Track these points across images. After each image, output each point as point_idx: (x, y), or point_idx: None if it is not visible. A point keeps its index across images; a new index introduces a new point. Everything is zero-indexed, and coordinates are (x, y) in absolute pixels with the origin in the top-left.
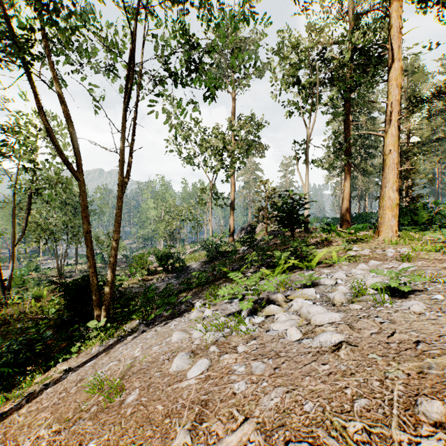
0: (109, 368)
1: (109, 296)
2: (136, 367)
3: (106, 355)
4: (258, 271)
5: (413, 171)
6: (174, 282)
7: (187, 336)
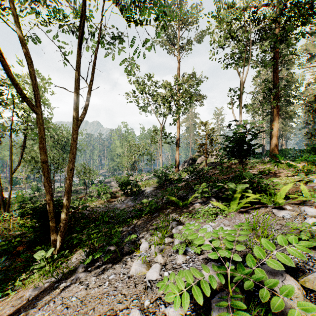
0: None
1: (64, 222)
2: None
3: None
4: (207, 202)
5: None
6: (131, 204)
7: None
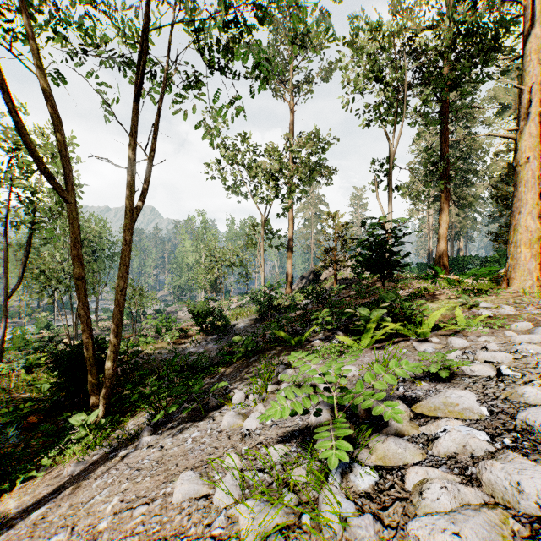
0: None
1: (111, 373)
2: None
3: (70, 497)
4: (331, 338)
5: None
6: (214, 347)
7: (205, 492)
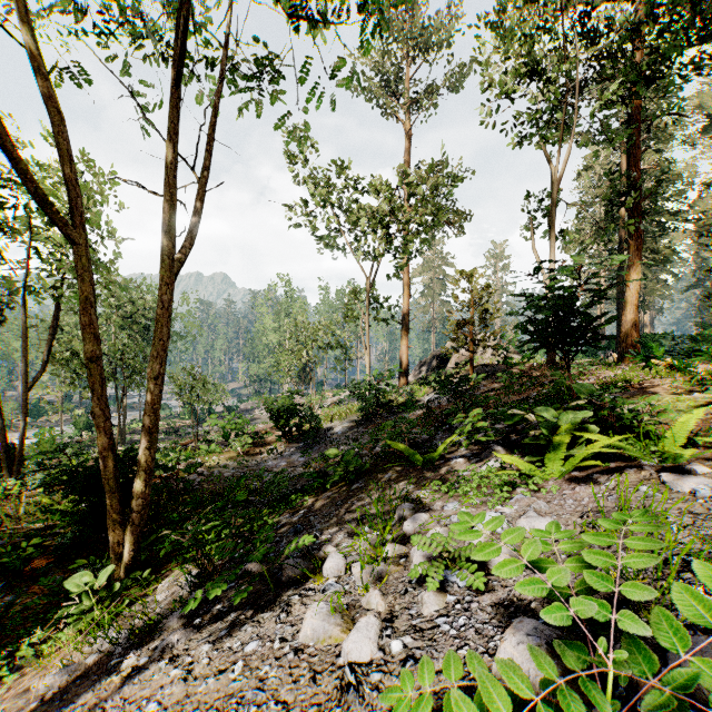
0: None
1: (142, 503)
2: None
3: None
4: (485, 456)
5: None
6: (300, 460)
7: None
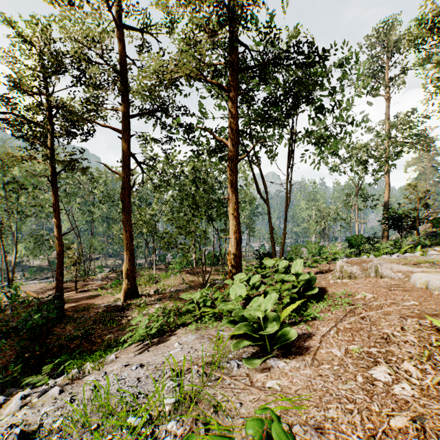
0: None
1: None
2: None
3: None
4: None
5: None
6: None
7: None
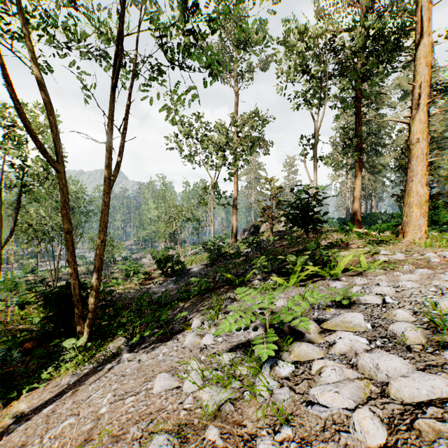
0: (60, 432)
1: (94, 307)
2: (92, 445)
3: (71, 397)
4: (267, 278)
5: (433, 167)
6: (173, 287)
7: (176, 385)
